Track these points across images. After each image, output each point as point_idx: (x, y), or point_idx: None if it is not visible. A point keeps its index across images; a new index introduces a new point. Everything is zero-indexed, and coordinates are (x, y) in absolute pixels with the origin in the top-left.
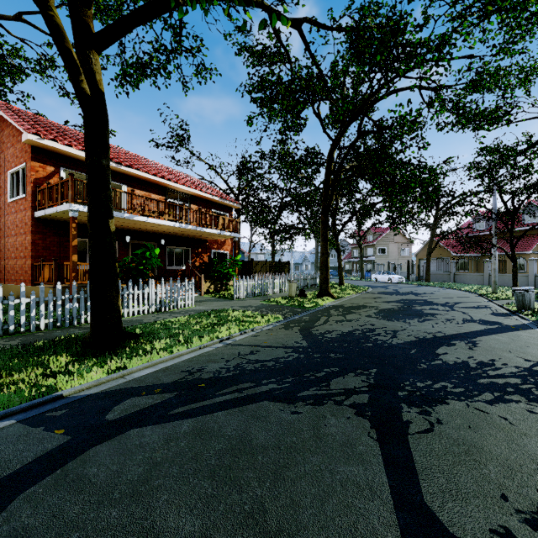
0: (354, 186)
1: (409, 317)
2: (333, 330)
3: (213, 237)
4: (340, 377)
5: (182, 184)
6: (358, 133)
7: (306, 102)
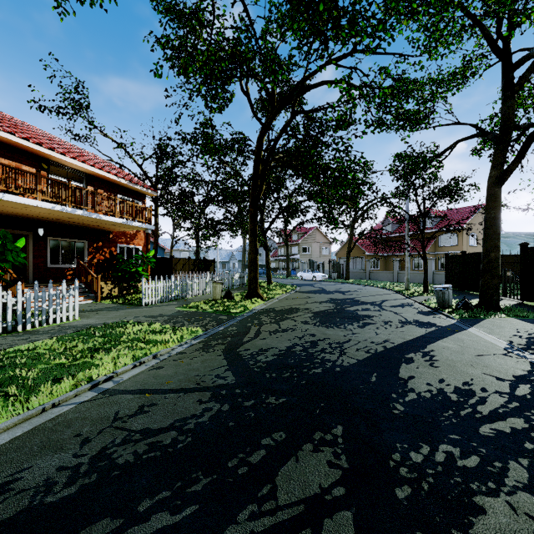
0: (283, 181)
1: (348, 321)
2: (267, 348)
3: (119, 228)
4: (292, 461)
5: (73, 158)
6: (292, 113)
7: (233, 75)
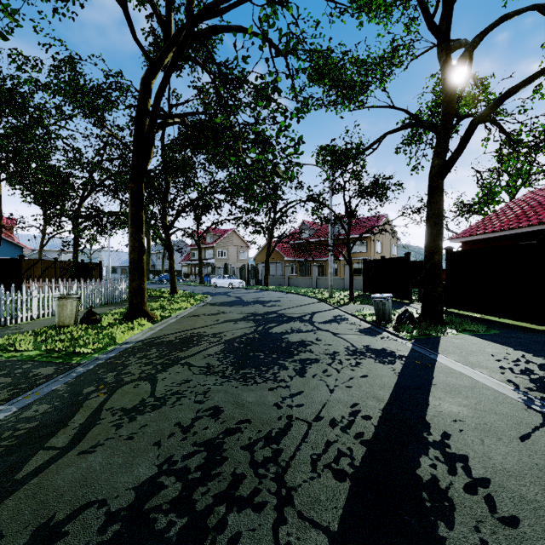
0: (189, 162)
1: (277, 359)
2: (71, 514)
3: None
4: None
5: None
6: (188, 18)
7: None
